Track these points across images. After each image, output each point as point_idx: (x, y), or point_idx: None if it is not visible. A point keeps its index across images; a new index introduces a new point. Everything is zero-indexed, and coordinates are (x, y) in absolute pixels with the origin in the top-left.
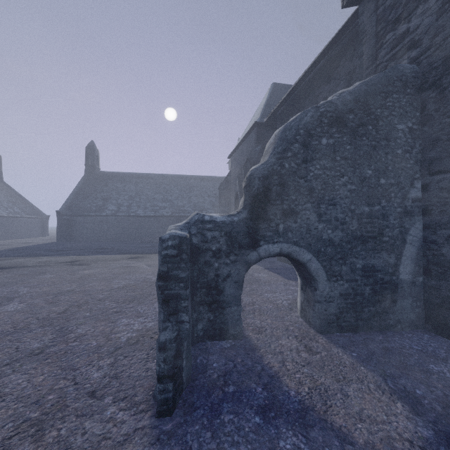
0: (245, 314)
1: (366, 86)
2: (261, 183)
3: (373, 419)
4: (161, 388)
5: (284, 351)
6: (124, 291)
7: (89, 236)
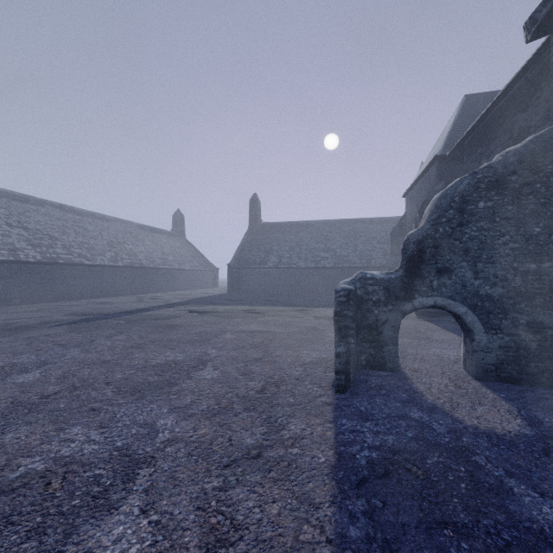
0: (406, 360)
1: (534, 145)
2: (415, 247)
3: (488, 420)
4: (338, 378)
5: (433, 383)
6: (298, 334)
7: (254, 288)
